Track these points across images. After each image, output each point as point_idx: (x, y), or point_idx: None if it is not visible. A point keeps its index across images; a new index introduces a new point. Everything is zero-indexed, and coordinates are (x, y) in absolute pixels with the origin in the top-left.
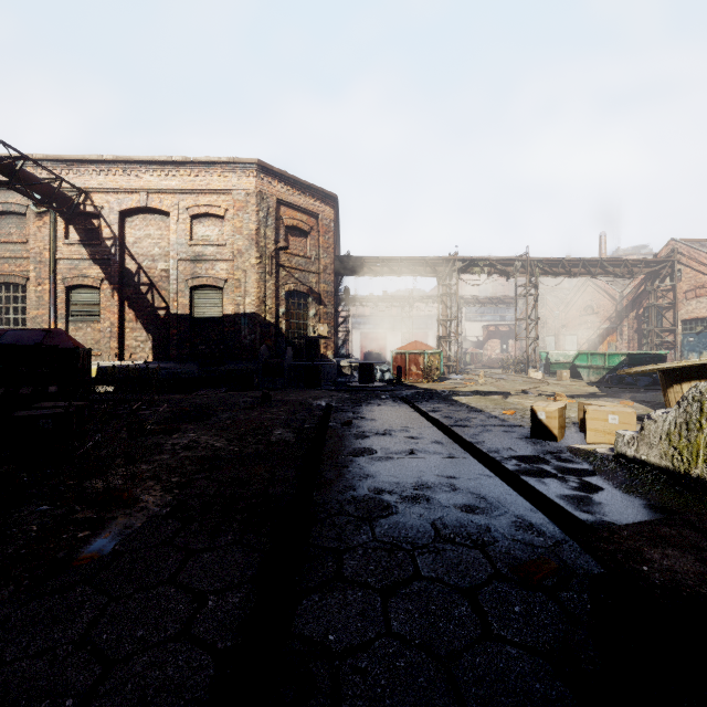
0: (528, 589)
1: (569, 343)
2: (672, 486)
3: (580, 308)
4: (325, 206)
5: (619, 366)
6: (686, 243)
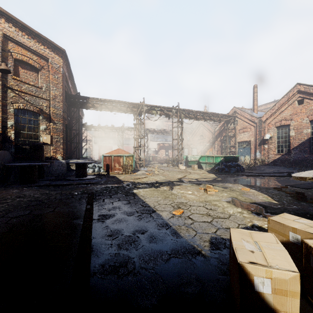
0: None
1: (193, 151)
2: None
3: (198, 136)
4: (54, 54)
5: (220, 162)
6: (240, 109)
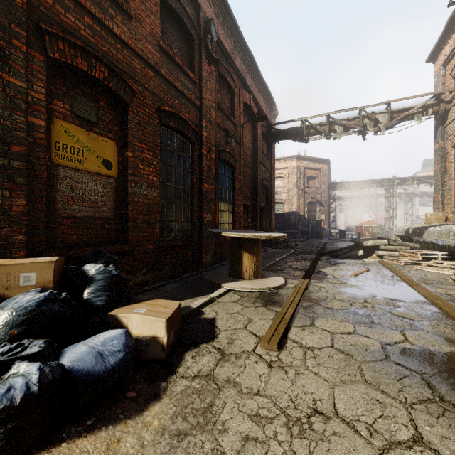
0: None
1: None
2: None
3: None
4: (323, 165)
5: None
6: None
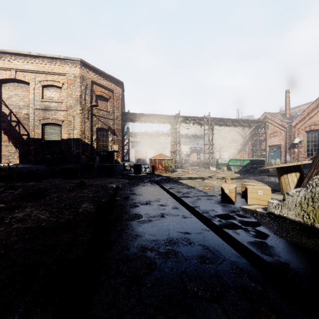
0: None
1: (225, 155)
2: (303, 232)
3: (229, 140)
4: (117, 86)
5: (247, 165)
6: (270, 114)
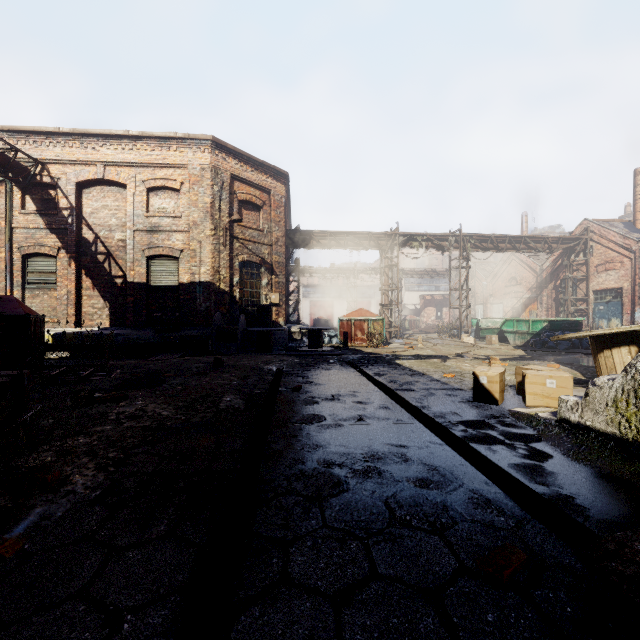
0: (498, 587)
1: (496, 310)
2: (619, 453)
3: (505, 280)
4: (277, 182)
5: (541, 331)
6: (597, 223)
